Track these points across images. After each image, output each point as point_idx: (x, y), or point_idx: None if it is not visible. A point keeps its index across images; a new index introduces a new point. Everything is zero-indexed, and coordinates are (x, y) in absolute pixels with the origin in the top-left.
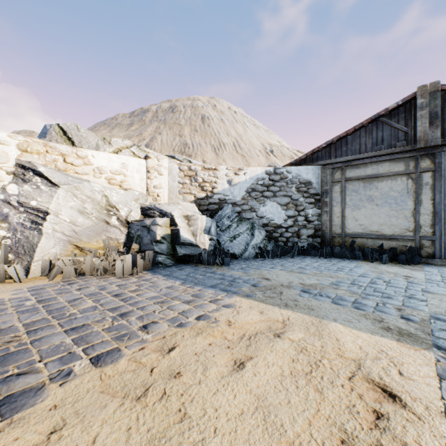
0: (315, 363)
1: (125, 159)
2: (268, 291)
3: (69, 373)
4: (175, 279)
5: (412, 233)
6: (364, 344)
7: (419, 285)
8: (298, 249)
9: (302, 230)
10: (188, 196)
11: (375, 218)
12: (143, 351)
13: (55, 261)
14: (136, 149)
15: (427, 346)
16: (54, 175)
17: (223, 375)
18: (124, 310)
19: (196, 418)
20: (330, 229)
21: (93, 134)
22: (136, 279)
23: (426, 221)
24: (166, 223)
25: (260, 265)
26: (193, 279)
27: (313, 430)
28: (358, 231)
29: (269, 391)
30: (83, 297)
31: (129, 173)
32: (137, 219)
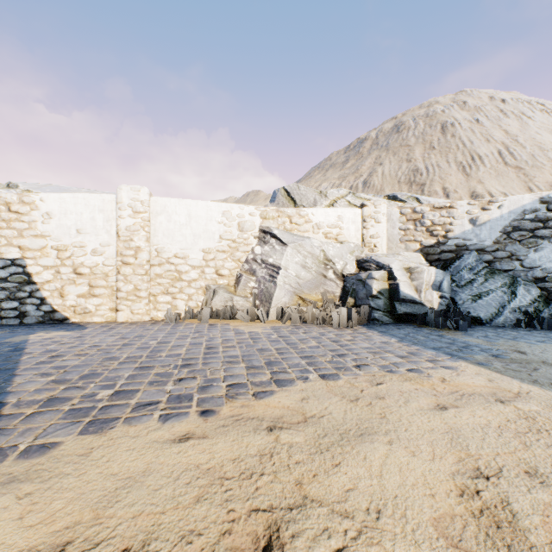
0: (537, 429)
1: (340, 212)
2: (514, 364)
3: (306, 378)
4: (391, 336)
5: None
6: None
7: None
8: None
9: None
10: (411, 244)
11: None
12: (355, 379)
13: (285, 309)
14: (351, 197)
15: None
16: (283, 236)
17: (422, 409)
18: (340, 352)
19: (392, 420)
20: None
21: (310, 190)
22: (350, 331)
23: None
24: (383, 276)
25: (519, 335)
26: (411, 339)
27: (498, 458)
28: None
29: (465, 428)
30: (308, 339)
31: (344, 226)
32: (352, 272)
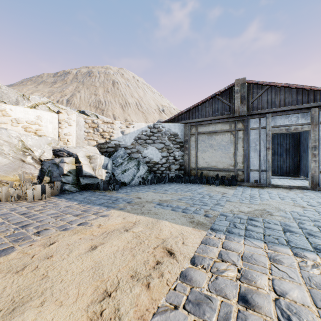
0: (140, 242)
1: (40, 113)
2: (136, 205)
3: None
4: (75, 200)
5: (233, 167)
6: (174, 231)
7: (226, 197)
8: (168, 178)
9: (172, 165)
10: (92, 141)
11: (214, 158)
12: (31, 246)
13: None
14: (51, 105)
15: (206, 229)
16: None
17: (80, 254)
18: (26, 223)
19: (52, 277)
20: (189, 165)
21: (13, 91)
22: (43, 202)
23: (240, 160)
24: (72, 161)
25: (140, 189)
26: (87, 200)
27: (119, 273)
28: (205, 166)
29: (104, 259)
30: None
31: (43, 124)
32: (49, 158)
